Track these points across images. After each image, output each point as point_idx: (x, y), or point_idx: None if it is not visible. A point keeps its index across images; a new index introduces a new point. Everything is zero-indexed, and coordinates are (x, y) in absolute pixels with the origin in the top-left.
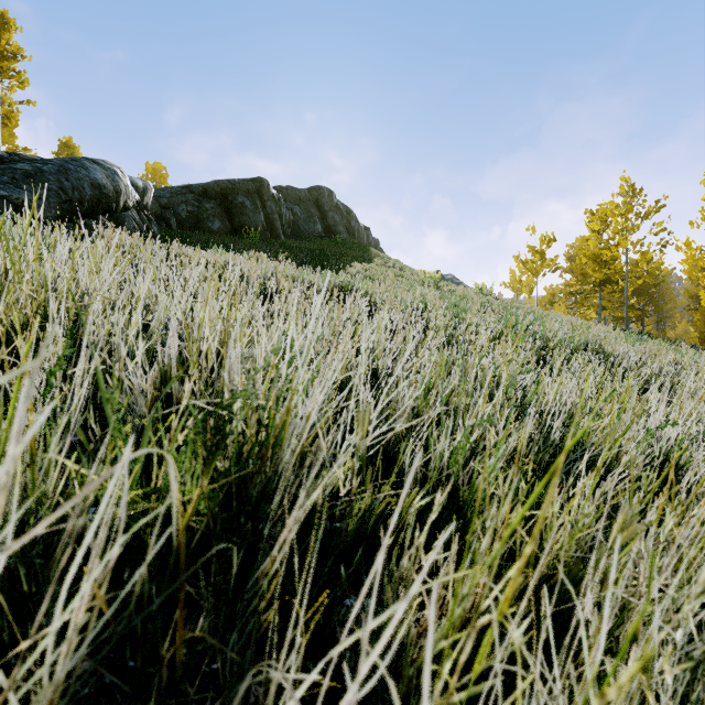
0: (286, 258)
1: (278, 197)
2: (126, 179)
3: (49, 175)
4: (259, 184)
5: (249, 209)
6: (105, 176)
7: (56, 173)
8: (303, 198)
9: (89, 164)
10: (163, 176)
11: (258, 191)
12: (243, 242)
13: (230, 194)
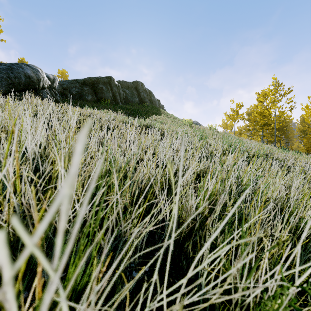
0: (121, 113)
1: (118, 85)
2: (43, 74)
3: (2, 70)
4: (109, 79)
5: (105, 90)
6: (32, 72)
7: (6, 69)
8: (130, 86)
9: (24, 66)
10: (66, 76)
11: (109, 82)
12: (102, 105)
13: (96, 83)
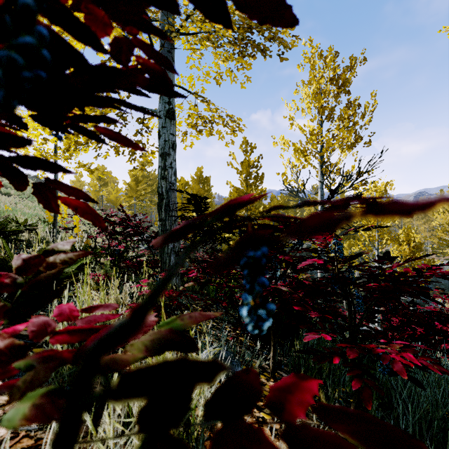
0: None
1: None
2: None
3: None
4: None
5: None
6: None
7: None
8: None
9: None
10: None
11: None
12: None
13: None
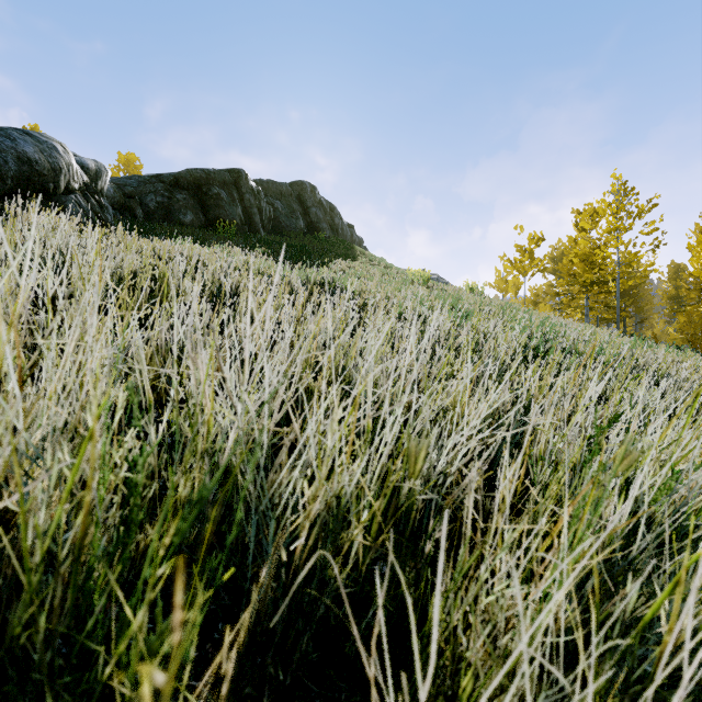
0: (264, 253)
1: (257, 190)
2: (68, 156)
3: None
4: (236, 175)
5: (225, 202)
6: (38, 150)
7: None
8: (285, 193)
9: (18, 135)
10: (137, 168)
11: (235, 182)
12: (218, 236)
13: (204, 184)
